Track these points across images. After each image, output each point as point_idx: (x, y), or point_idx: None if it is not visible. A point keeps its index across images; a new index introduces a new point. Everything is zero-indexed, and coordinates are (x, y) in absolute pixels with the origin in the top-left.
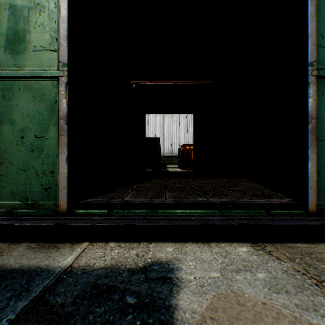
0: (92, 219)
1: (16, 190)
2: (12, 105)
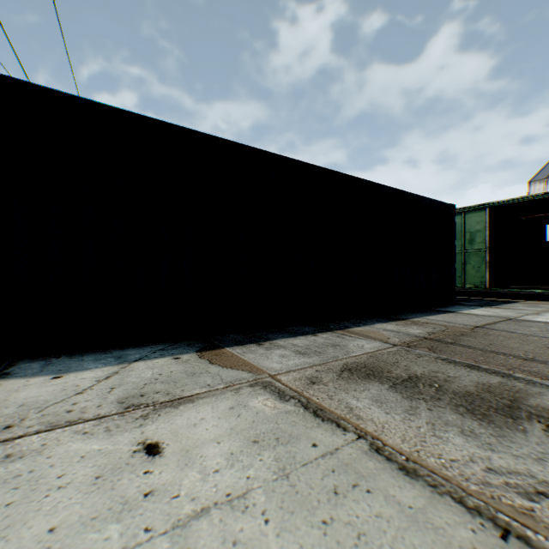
0: (496, 290)
1: (470, 282)
2: (469, 259)
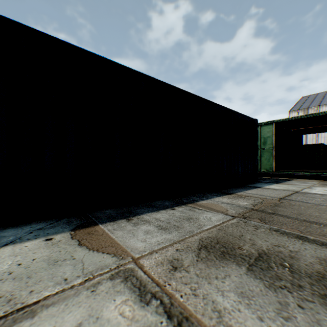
0: (279, 173)
1: (264, 168)
2: (263, 154)
